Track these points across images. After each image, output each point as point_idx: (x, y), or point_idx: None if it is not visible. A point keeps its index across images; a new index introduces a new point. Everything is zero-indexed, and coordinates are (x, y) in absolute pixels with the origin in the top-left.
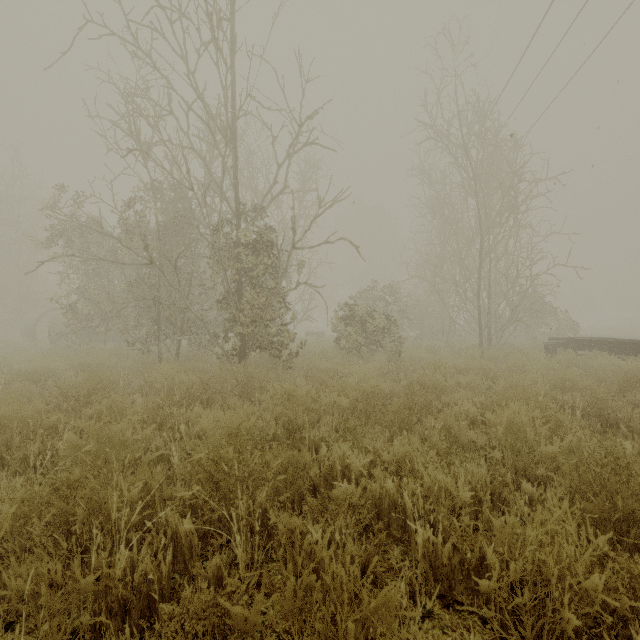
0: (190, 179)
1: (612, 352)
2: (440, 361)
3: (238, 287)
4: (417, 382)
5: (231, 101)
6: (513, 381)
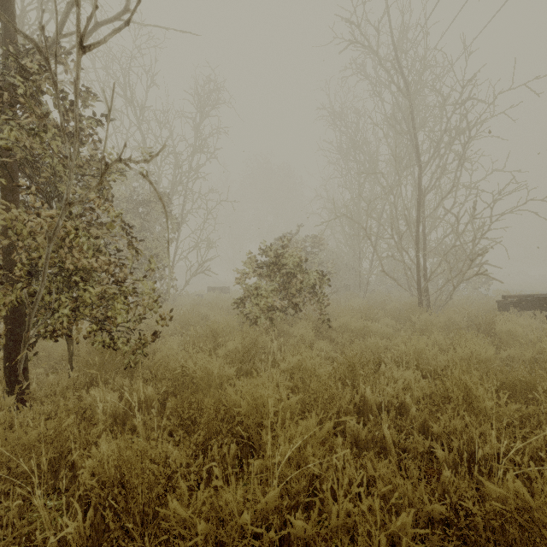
0: None
1: None
2: (418, 347)
3: (2, 198)
4: None
5: None
6: None
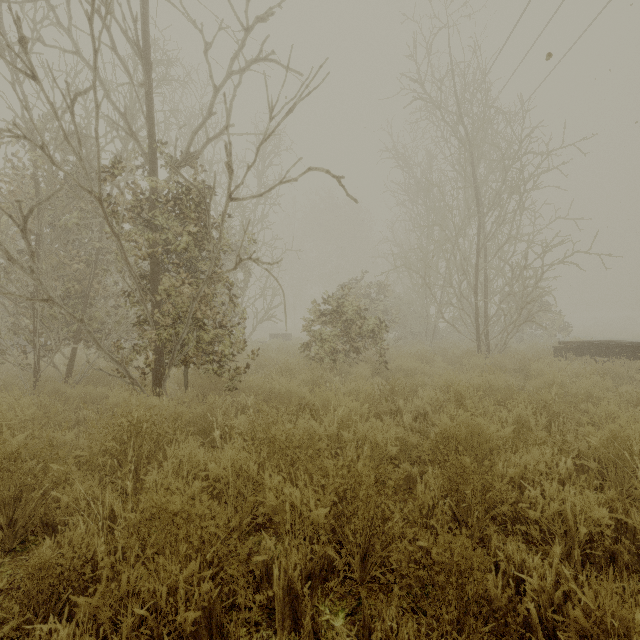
0: (28, 57)
1: (639, 359)
2: (449, 378)
3: (152, 269)
4: (446, 432)
5: None
6: (613, 428)
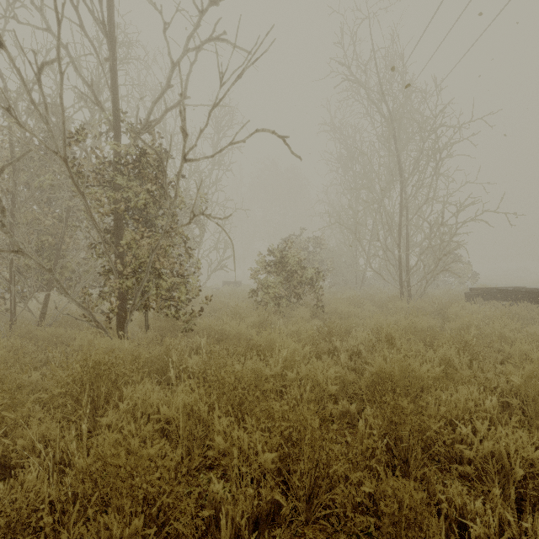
0: None
1: None
2: (379, 320)
3: (115, 224)
4: (382, 372)
5: None
6: (532, 368)
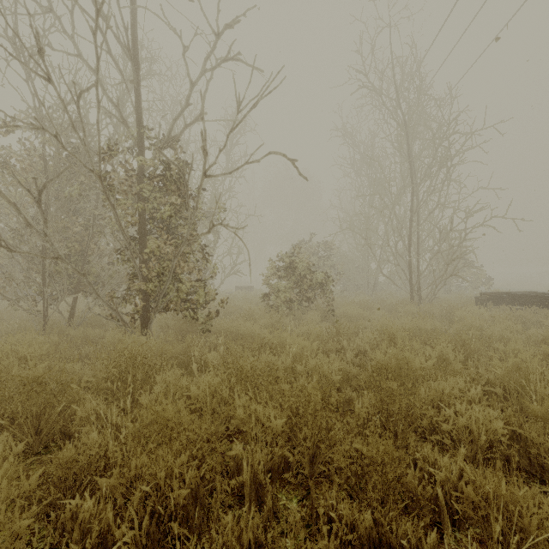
0: (45, 64)
1: (548, 307)
2: (385, 322)
3: (140, 233)
4: (380, 364)
5: (132, 0)
6: (515, 362)
